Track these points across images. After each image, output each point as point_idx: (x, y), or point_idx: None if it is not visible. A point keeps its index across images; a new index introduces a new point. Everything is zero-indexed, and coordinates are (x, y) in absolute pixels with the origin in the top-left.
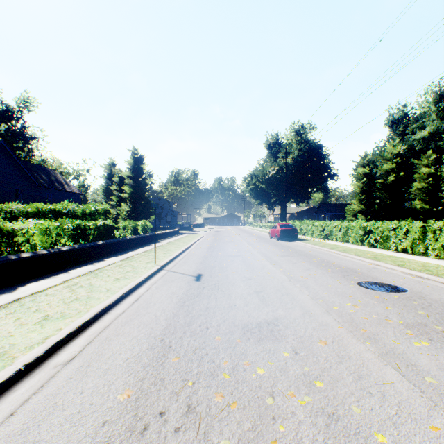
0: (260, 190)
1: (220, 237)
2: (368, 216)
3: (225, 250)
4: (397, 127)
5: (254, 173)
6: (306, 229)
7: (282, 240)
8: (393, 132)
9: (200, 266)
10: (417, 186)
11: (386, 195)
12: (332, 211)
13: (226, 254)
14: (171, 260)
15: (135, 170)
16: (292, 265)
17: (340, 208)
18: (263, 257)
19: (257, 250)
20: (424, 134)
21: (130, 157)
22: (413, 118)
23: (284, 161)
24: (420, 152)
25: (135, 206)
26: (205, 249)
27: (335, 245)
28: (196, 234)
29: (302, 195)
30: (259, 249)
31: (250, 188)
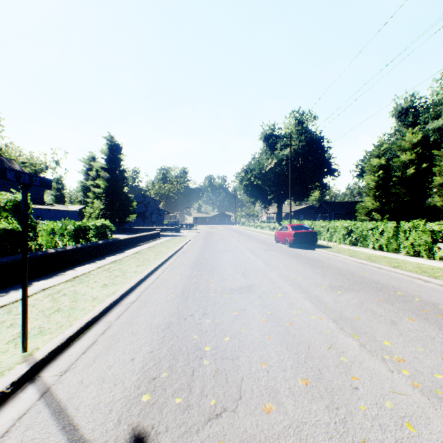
0: (255, 186)
1: (212, 242)
2: (385, 215)
3: (221, 271)
4: (407, 117)
5: (249, 167)
6: (320, 231)
7: (294, 246)
8: (402, 122)
9: (161, 345)
10: (438, 181)
11: (403, 191)
12: (337, 209)
13: (225, 285)
14: (98, 315)
15: (111, 160)
16: (401, 336)
17: (345, 206)
18: (302, 296)
19: (275, 271)
20: (439, 124)
21: (105, 145)
22: (426, 106)
23: (283, 154)
24: (434, 145)
25: (111, 203)
26: (188, 268)
27: (385, 257)
28: (182, 236)
29: (301, 192)
30: (276, 267)
31: (244, 184)
